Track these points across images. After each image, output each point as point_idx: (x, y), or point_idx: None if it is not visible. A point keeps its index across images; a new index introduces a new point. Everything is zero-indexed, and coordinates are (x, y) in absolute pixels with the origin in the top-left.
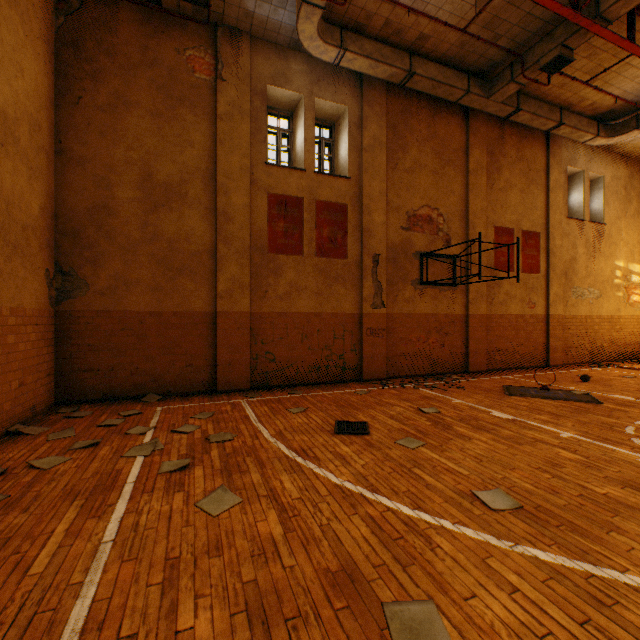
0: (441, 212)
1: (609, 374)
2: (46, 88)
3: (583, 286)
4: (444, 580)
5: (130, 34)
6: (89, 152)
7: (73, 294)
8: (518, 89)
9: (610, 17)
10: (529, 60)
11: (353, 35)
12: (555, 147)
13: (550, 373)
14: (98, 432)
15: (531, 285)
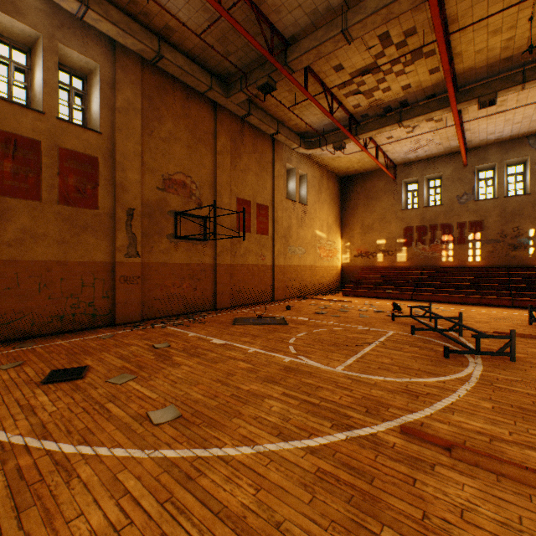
0: (194, 180)
1: (305, 303)
2: None
3: (296, 245)
4: (59, 510)
5: None
6: None
7: None
8: (247, 98)
9: (293, 68)
10: (251, 79)
11: None
12: (278, 148)
13: (272, 305)
14: None
15: (263, 243)
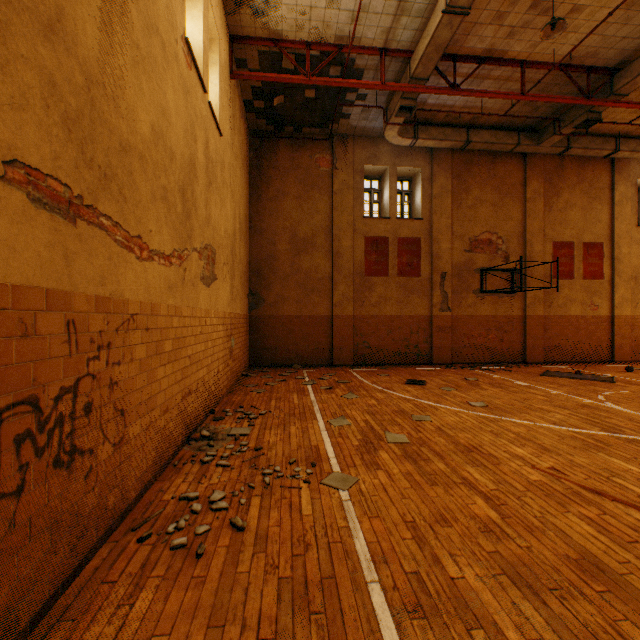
0: (500, 235)
1: None
2: (247, 196)
3: None
4: (436, 414)
5: (285, 153)
6: (264, 225)
7: (257, 306)
8: (562, 137)
9: (623, 93)
10: (566, 120)
11: (423, 127)
12: (621, 164)
13: (605, 366)
14: (281, 377)
15: (593, 290)
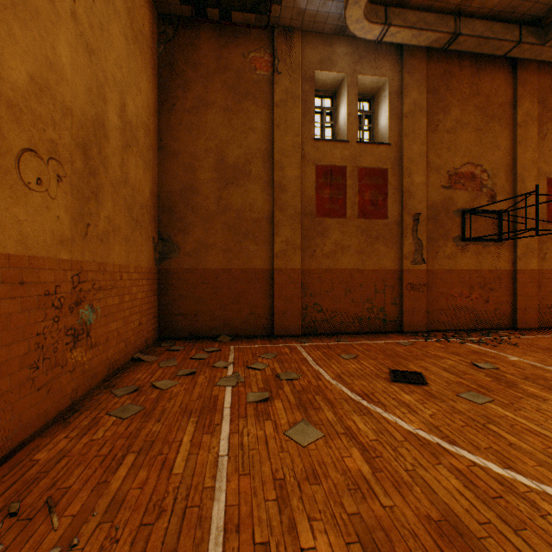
0: (485, 168)
1: None
2: (153, 101)
3: None
4: None
5: (208, 49)
6: (180, 146)
7: (169, 256)
8: None
9: None
10: None
11: (396, 10)
12: None
13: None
14: (192, 363)
15: None
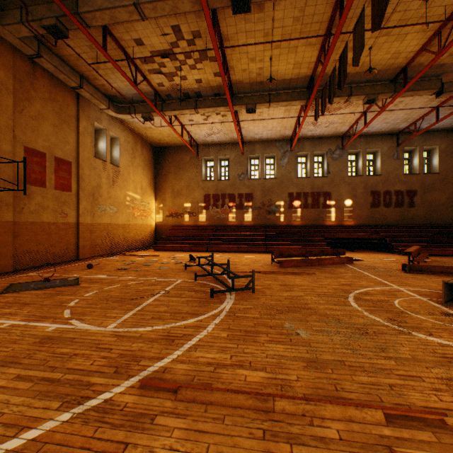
0: None
1: (113, 260)
2: None
3: (107, 204)
4: None
5: None
6: None
7: None
8: (33, 35)
9: (87, 22)
10: (36, 14)
11: None
12: (85, 104)
13: (74, 265)
14: None
15: (65, 200)
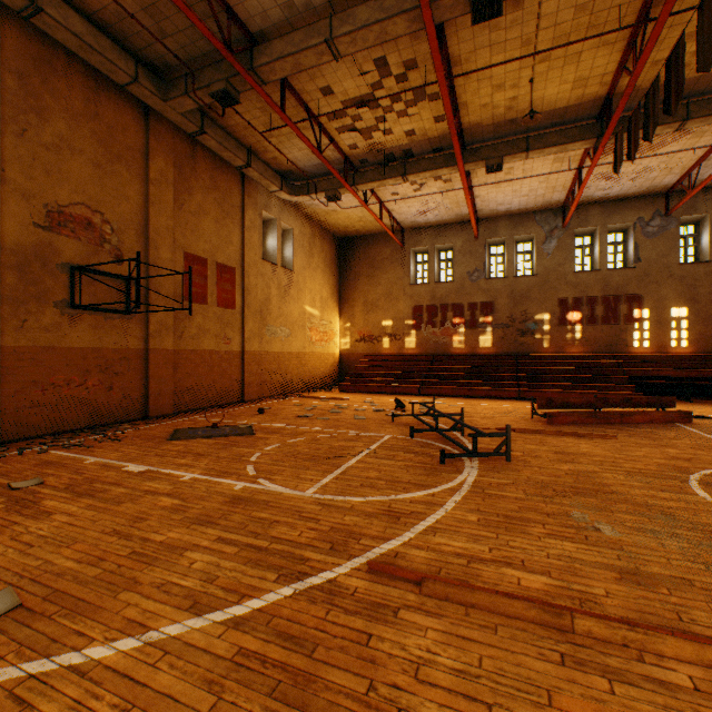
0: (109, 219)
1: (288, 404)
2: None
3: (277, 325)
4: None
5: None
6: None
7: None
8: (197, 108)
9: (264, 77)
10: (202, 80)
11: None
12: (251, 188)
13: (240, 409)
14: None
15: (228, 320)
